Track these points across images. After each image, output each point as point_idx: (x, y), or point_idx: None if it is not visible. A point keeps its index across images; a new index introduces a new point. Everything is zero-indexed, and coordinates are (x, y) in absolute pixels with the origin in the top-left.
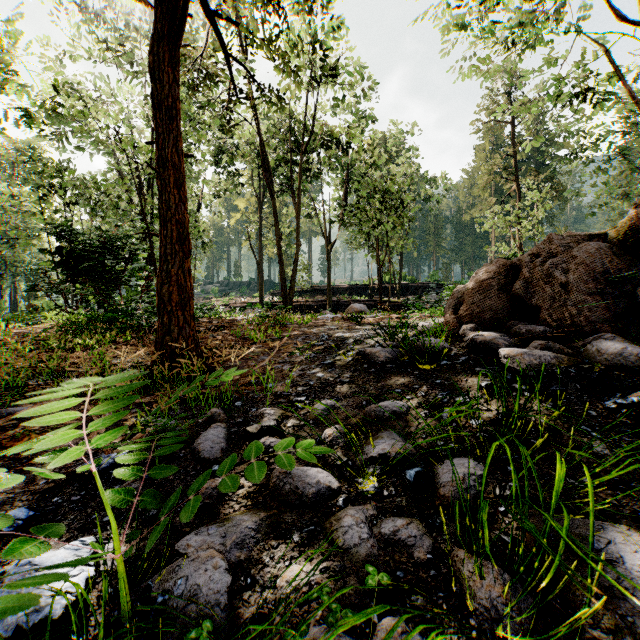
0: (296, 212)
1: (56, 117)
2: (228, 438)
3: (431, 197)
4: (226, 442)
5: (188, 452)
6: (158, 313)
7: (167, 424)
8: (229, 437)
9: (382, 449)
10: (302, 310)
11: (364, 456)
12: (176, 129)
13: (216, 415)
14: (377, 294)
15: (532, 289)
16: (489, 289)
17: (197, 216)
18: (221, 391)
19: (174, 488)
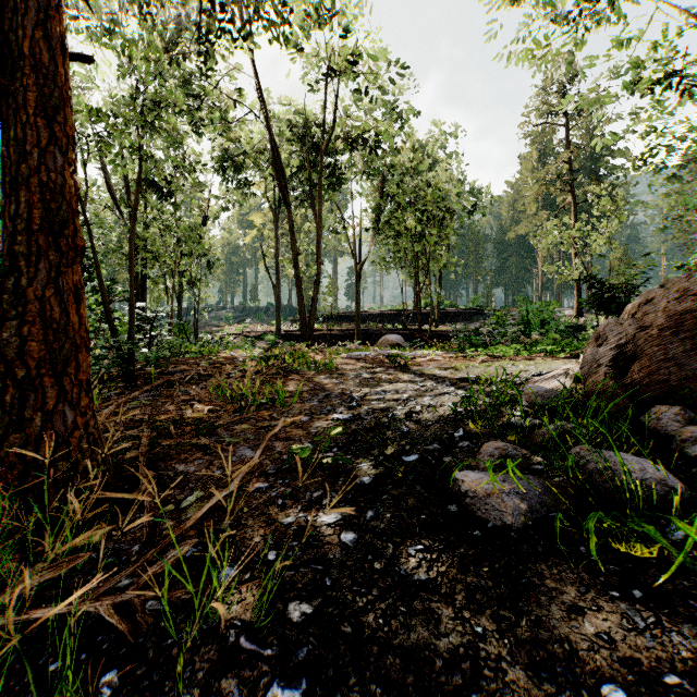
0: (318, 223)
1: None
2: None
3: (474, 210)
4: None
5: None
6: None
7: None
8: None
9: None
10: (326, 340)
11: None
12: None
13: None
14: (412, 321)
15: None
16: None
17: (201, 230)
18: None
19: None
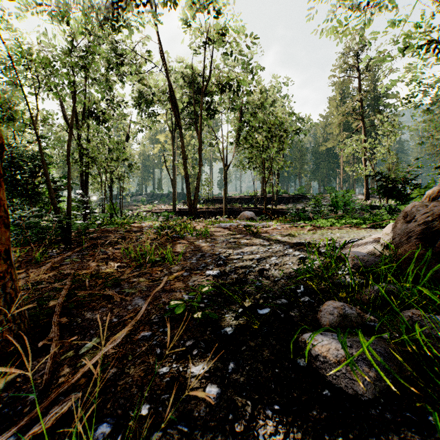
0: (199, 139)
1: None
2: None
3: (300, 132)
4: None
5: None
6: None
7: None
8: None
9: None
10: (205, 215)
11: None
12: None
13: None
14: (260, 203)
15: None
16: None
17: (125, 144)
18: None
19: None
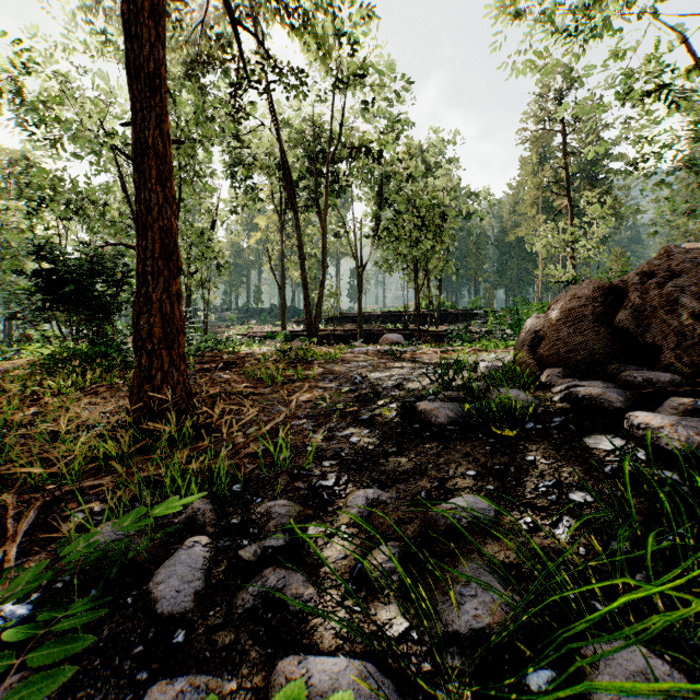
0: (322, 229)
1: (22, 104)
2: (210, 564)
3: (473, 214)
4: (205, 576)
5: (142, 593)
6: (134, 353)
7: (119, 534)
8: (213, 561)
9: (475, 618)
10: (329, 340)
11: (440, 626)
12: (160, 105)
13: (199, 514)
14: (413, 322)
15: (645, 321)
16: (581, 320)
17: (211, 234)
18: (208, 476)
19: (94, 694)
